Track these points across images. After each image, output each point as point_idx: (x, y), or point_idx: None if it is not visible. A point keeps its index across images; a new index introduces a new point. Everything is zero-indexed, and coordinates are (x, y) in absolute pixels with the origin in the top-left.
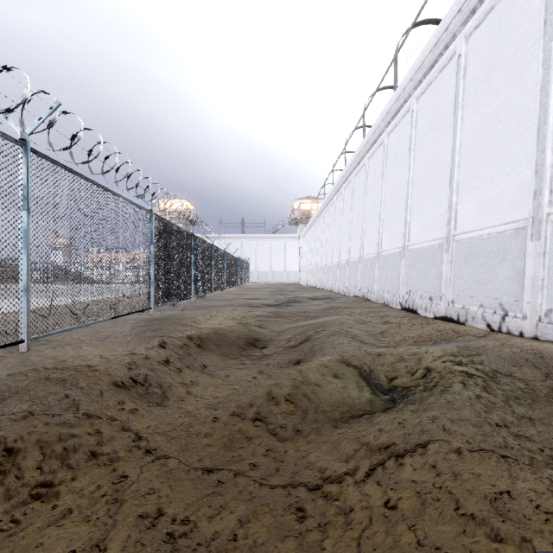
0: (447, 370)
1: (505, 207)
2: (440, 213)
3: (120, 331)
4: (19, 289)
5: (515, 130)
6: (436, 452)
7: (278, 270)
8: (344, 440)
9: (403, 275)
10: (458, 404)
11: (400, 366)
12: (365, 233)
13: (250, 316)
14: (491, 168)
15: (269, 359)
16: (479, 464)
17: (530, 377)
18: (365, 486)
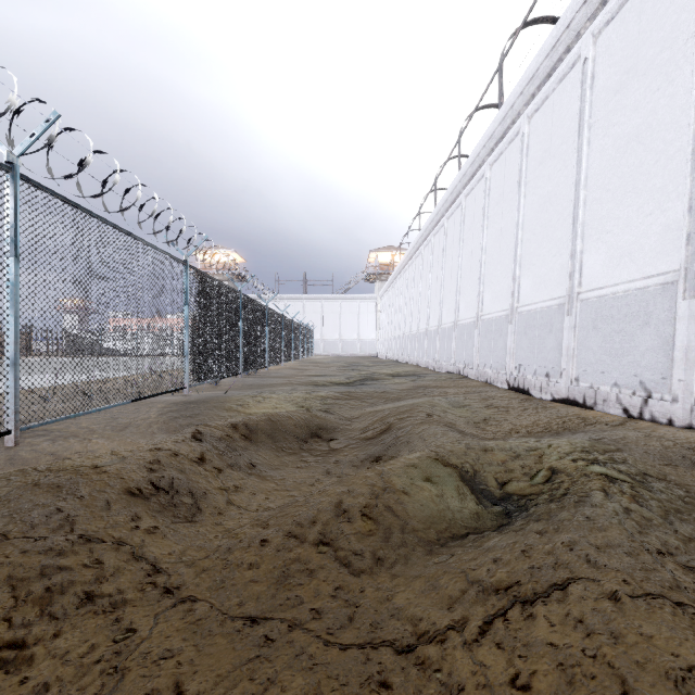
0: (579, 472)
1: (647, 256)
2: (559, 265)
3: (144, 417)
4: (4, 362)
5: (661, 155)
6: (582, 598)
7: (350, 340)
8: (444, 574)
9: (511, 345)
10: (602, 523)
11: (514, 466)
12: (460, 292)
13: (313, 398)
14: (628, 204)
15: (338, 455)
16: (647, 618)
17: (690, 480)
18: (479, 649)
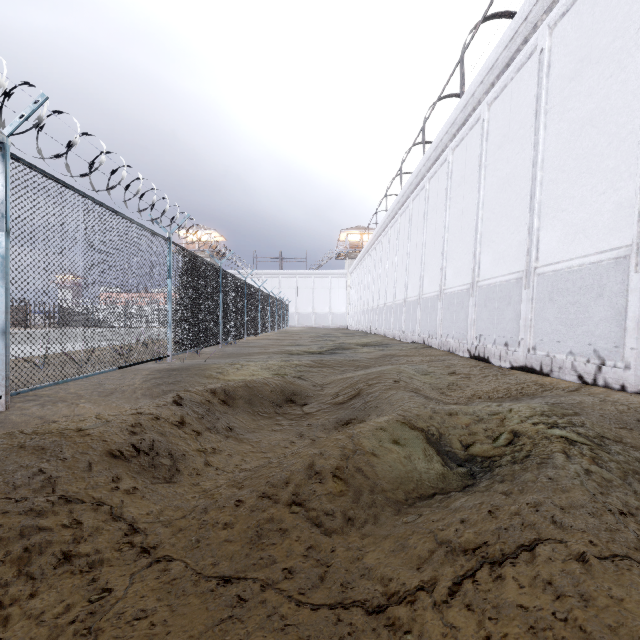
0: (540, 434)
1: (600, 232)
2: (517, 242)
3: (129, 384)
4: None
5: (613, 137)
6: (550, 559)
7: (322, 313)
8: (413, 535)
9: (472, 316)
10: (565, 484)
11: (477, 429)
12: (425, 268)
13: (288, 366)
14: (582, 184)
15: (311, 419)
16: (616, 581)
17: None
18: (449, 610)
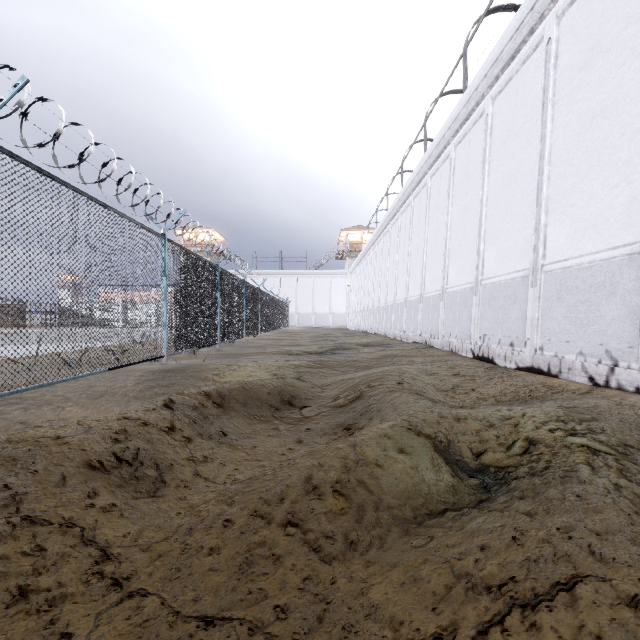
0: (558, 443)
1: (612, 227)
2: (523, 239)
3: (120, 385)
4: None
5: (626, 128)
6: (594, 604)
7: (322, 312)
8: (426, 564)
9: (476, 316)
10: (596, 503)
11: (489, 436)
12: (426, 267)
13: (287, 366)
14: (592, 178)
15: (310, 423)
16: None
17: None
18: None
